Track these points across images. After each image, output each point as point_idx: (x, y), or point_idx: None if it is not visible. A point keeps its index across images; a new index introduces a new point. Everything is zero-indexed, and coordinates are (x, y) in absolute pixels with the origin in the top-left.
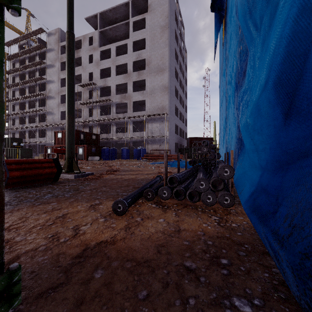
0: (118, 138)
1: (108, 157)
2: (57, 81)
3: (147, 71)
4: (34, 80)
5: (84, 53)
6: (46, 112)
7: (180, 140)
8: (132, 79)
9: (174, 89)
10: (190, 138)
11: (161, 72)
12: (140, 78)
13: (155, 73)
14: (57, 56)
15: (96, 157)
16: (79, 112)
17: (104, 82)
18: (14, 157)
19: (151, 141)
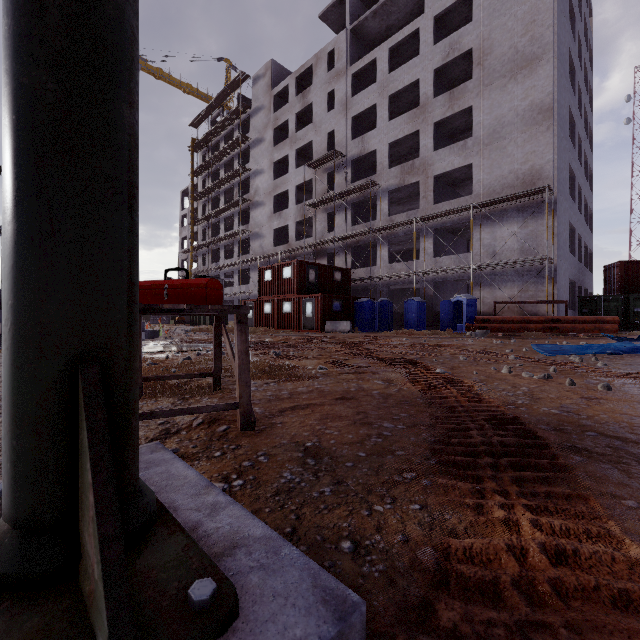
0: (394, 275)
1: (372, 324)
2: (268, 169)
3: (479, 81)
4: (232, 177)
5: (316, 93)
6: (250, 234)
7: (578, 273)
8: (431, 118)
9: (566, 117)
10: (621, 265)
11: (524, 69)
12: (454, 108)
13: (505, 78)
14: (268, 118)
15: (344, 324)
16: (308, 228)
17: (360, 144)
18: (201, 322)
19: (490, 278)
